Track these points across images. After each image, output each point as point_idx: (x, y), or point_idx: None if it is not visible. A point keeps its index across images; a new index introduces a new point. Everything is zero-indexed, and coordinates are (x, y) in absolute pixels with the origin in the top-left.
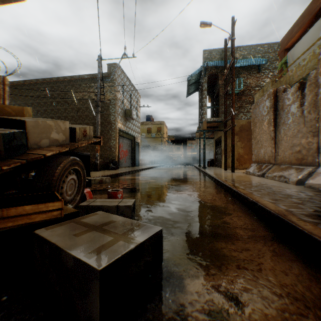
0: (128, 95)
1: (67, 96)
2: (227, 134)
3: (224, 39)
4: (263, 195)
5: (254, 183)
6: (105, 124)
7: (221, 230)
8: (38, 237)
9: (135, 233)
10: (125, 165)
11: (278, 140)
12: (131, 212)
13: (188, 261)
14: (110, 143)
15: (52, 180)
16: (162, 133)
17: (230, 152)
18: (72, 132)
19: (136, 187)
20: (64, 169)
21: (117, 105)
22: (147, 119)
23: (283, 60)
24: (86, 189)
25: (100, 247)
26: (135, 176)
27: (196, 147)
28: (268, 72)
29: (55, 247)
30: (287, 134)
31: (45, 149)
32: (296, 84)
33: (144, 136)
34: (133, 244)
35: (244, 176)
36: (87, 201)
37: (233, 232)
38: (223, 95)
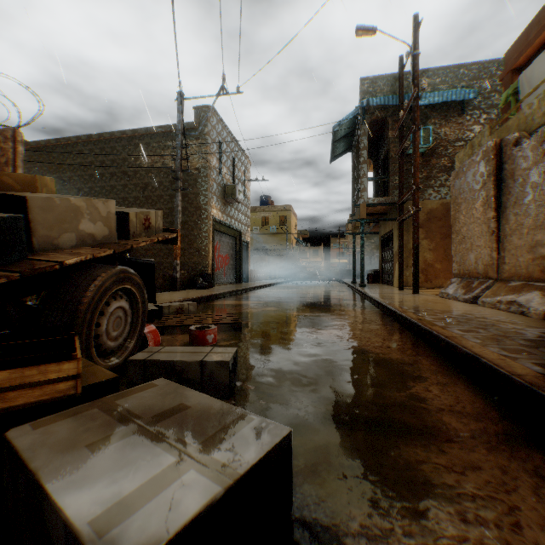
0: (229, 160)
1: (127, 164)
2: (403, 226)
3: (399, 57)
4: (485, 341)
5: (460, 316)
6: (189, 210)
7: (410, 416)
8: (11, 449)
9: (229, 444)
10: (224, 280)
11: (504, 235)
12: (229, 374)
13: (348, 495)
14: (198, 242)
15: (77, 311)
16: (288, 225)
17: (409, 257)
18: (123, 220)
19: (241, 322)
20: (102, 290)
21: (210, 177)
22: (262, 201)
23: (511, 89)
24: (148, 327)
25: (137, 489)
26: (240, 301)
27: (347, 249)
28: (478, 115)
29: (36, 483)
30: (523, 224)
31: (67, 252)
32: (541, 129)
33: (257, 231)
34: (219, 480)
35: (438, 302)
36: (146, 351)
37: (437, 422)
38: (397, 156)
